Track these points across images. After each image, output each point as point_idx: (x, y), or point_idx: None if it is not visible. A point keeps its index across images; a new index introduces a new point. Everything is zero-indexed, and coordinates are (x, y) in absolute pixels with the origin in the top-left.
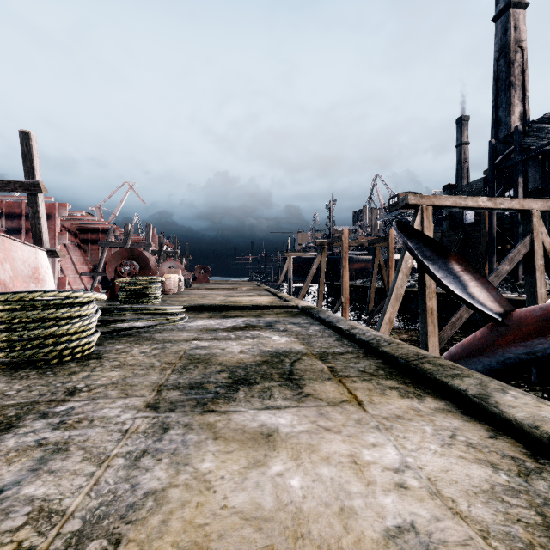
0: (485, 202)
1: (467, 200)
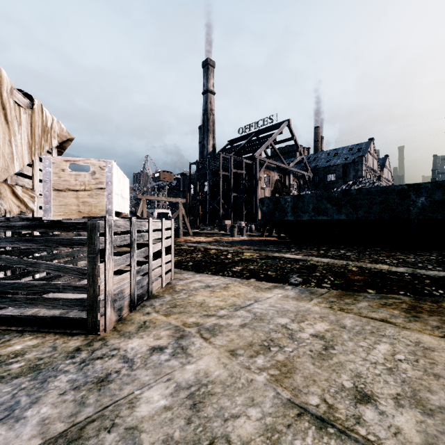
0: (164, 199)
1: (158, 198)
